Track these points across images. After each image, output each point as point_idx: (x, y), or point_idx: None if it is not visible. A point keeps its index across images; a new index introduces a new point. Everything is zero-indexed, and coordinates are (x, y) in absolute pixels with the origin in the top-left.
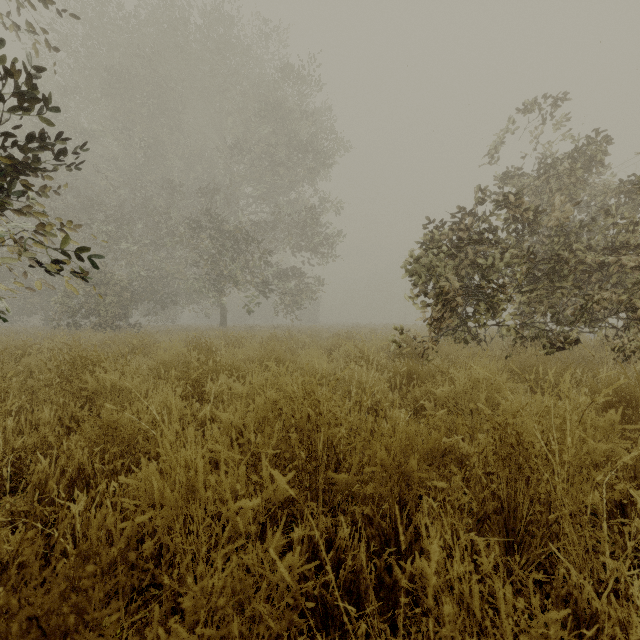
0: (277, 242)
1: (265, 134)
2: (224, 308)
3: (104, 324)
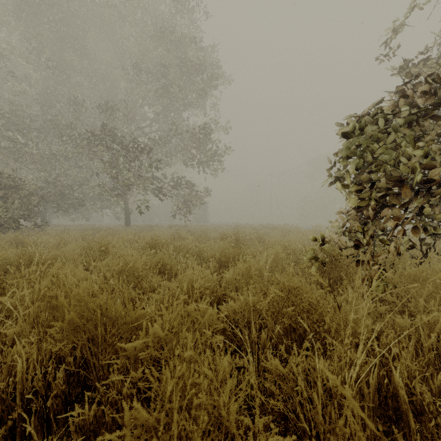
0: (172, 155)
1: (160, 59)
2: (128, 211)
3: (3, 225)
